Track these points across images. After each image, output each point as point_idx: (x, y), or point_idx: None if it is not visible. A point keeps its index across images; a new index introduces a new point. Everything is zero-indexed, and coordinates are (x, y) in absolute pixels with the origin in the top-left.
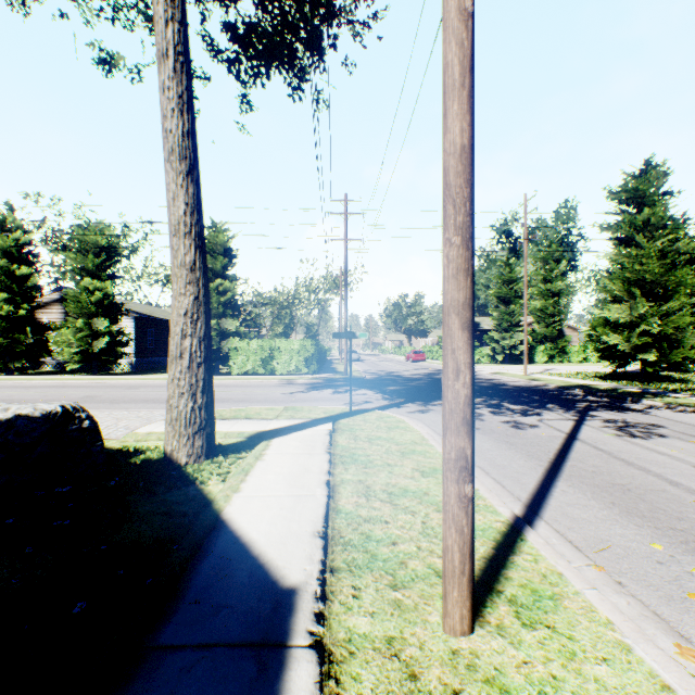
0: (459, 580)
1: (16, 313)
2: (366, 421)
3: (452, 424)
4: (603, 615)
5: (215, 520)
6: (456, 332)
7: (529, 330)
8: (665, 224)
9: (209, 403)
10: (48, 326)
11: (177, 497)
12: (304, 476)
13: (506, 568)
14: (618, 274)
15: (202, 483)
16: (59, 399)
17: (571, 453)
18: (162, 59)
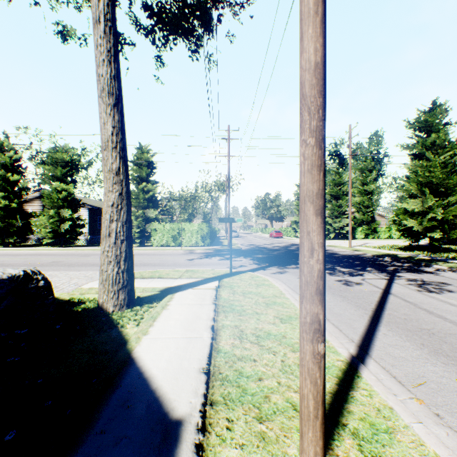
0: (314, 423)
1: (10, 205)
2: (241, 280)
3: (307, 293)
4: (430, 449)
5: (127, 358)
6: (311, 217)
7: (352, 217)
8: (446, 144)
9: (129, 268)
10: (31, 214)
11: (103, 338)
12: (196, 322)
13: (348, 402)
14: (413, 178)
15: (122, 327)
16: (34, 263)
17: (387, 304)
18: (96, 24)
